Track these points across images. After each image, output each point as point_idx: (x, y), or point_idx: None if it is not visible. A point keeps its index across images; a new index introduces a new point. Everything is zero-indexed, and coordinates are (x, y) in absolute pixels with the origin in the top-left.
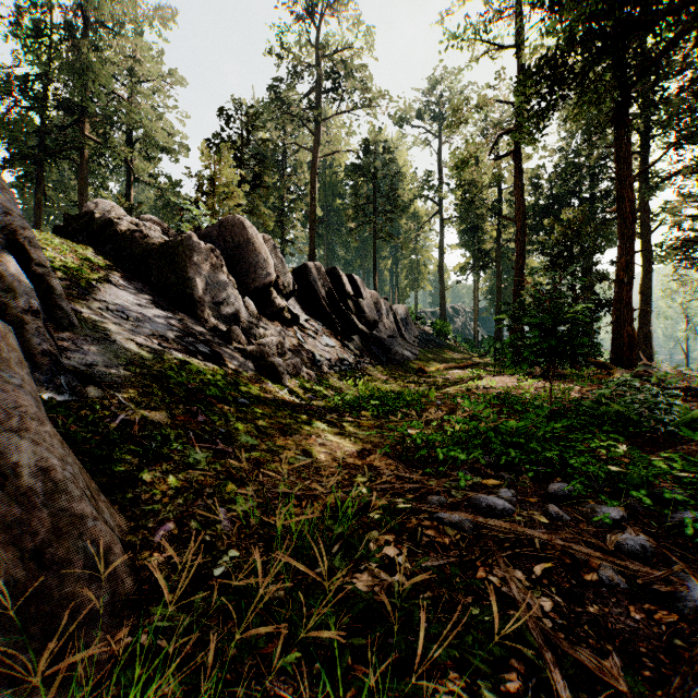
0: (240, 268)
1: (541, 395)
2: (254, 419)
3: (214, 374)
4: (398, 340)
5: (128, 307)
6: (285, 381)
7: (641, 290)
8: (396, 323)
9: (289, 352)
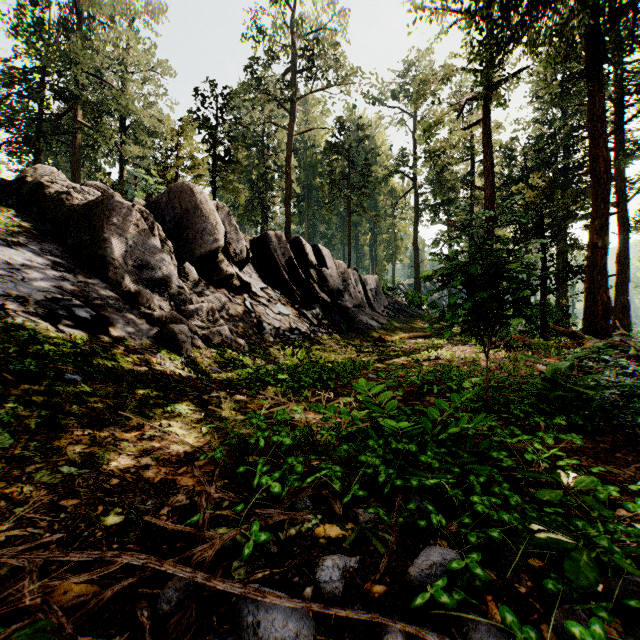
0: (187, 235)
1: (497, 367)
2: (65, 403)
3: (59, 342)
4: (365, 310)
5: (0, 265)
6: (189, 350)
7: (618, 259)
8: (365, 293)
9: (221, 319)
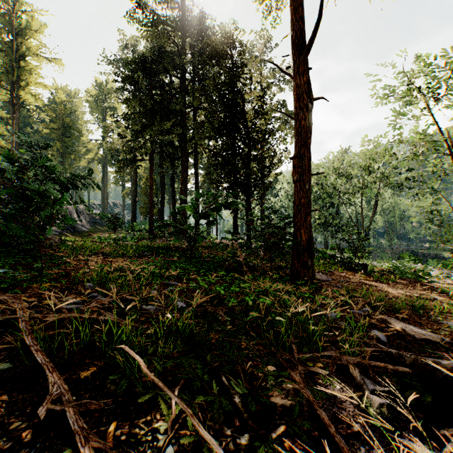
0: None
1: None
2: None
3: None
4: (79, 222)
5: None
6: None
7: None
8: (77, 214)
9: None
